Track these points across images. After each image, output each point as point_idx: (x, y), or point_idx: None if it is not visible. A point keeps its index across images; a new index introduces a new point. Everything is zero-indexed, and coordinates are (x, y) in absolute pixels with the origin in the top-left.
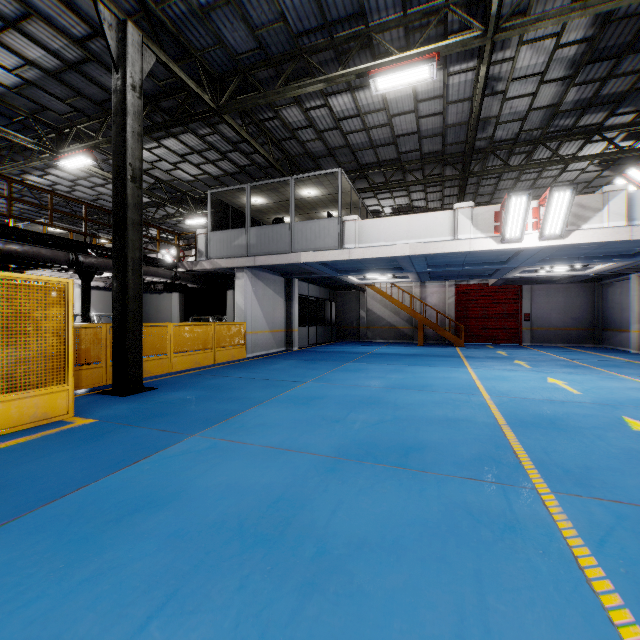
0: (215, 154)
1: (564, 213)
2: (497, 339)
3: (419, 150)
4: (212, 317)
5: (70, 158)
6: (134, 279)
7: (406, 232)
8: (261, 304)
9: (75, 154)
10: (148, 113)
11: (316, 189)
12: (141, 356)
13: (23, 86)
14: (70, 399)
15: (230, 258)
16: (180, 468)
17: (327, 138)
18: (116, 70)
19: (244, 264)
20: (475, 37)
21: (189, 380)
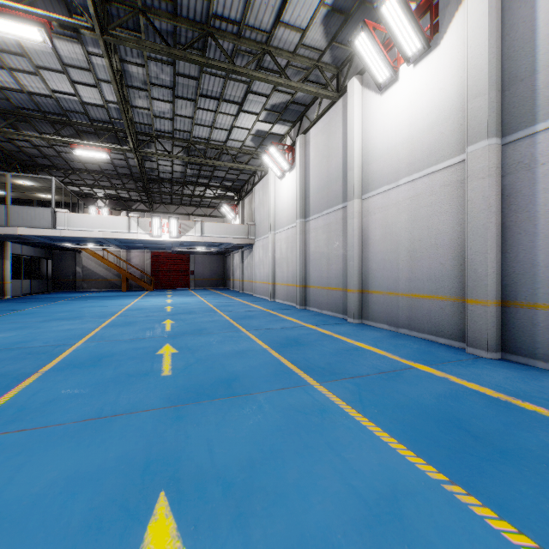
0: None
1: (177, 228)
2: (177, 286)
3: (116, 171)
4: None
5: None
6: None
7: (101, 224)
8: None
9: None
10: None
11: (32, 182)
12: None
13: None
14: None
15: None
16: None
17: (43, 149)
18: None
19: None
20: (128, 149)
21: None
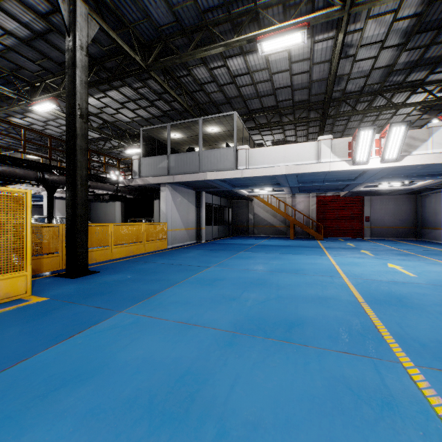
0: (145, 102)
1: (399, 143)
2: (346, 234)
3: (292, 99)
4: (144, 219)
5: (40, 104)
6: (82, 190)
7: (283, 157)
8: (178, 209)
9: (44, 101)
10: (96, 71)
11: (218, 127)
12: (87, 248)
13: (4, 51)
14: (28, 282)
15: (156, 176)
16: (106, 342)
17: (226, 90)
18: (68, 34)
19: (166, 181)
20: (336, 11)
21: (124, 265)
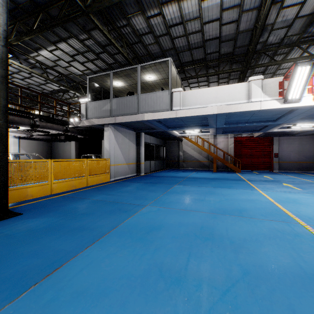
0: (92, 55)
1: None
2: (258, 168)
3: (218, 51)
4: (94, 155)
5: None
6: None
7: (215, 98)
8: (120, 147)
9: None
10: (43, 21)
11: (154, 75)
12: (7, 188)
13: None
14: None
15: (100, 118)
16: None
17: (161, 42)
18: None
19: (109, 122)
20: None
21: (57, 203)
